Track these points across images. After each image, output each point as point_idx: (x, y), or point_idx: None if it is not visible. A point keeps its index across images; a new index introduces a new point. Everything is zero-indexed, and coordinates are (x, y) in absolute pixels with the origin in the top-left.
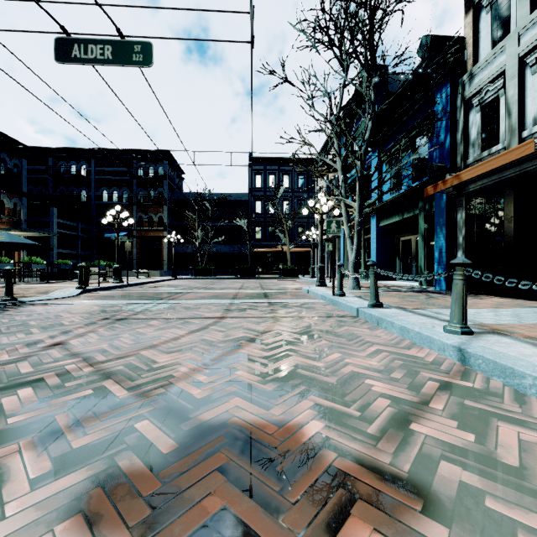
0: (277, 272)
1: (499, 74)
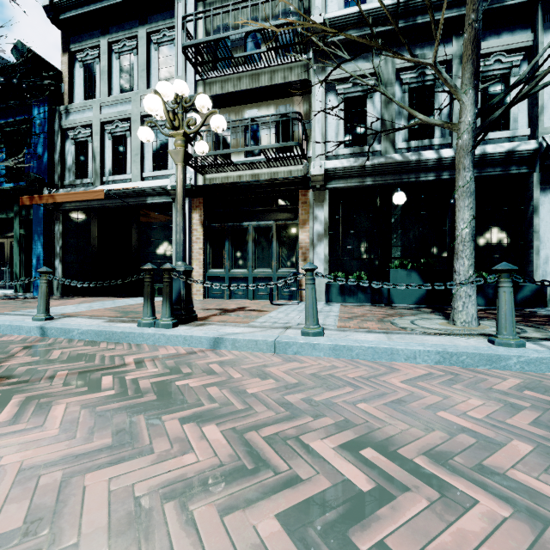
0: None
1: (89, 124)
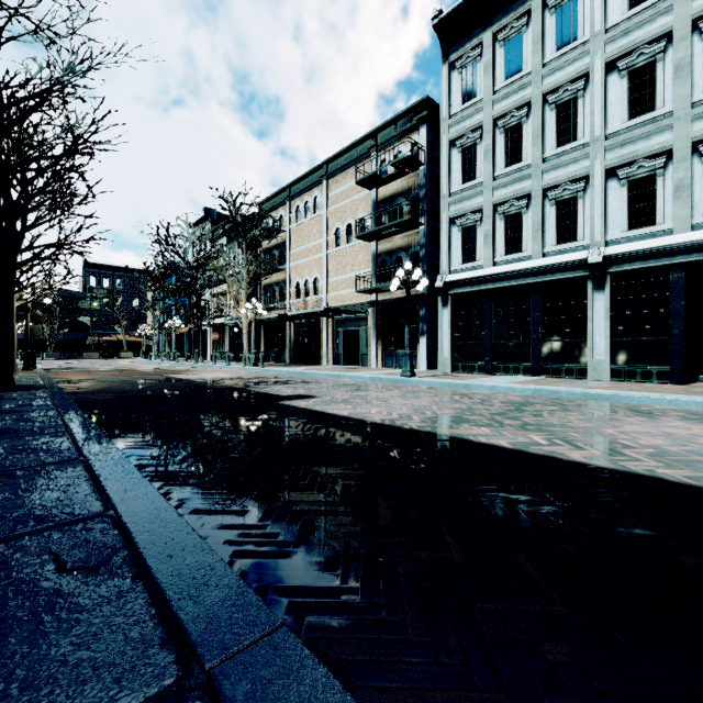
0: (116, 355)
1: None
